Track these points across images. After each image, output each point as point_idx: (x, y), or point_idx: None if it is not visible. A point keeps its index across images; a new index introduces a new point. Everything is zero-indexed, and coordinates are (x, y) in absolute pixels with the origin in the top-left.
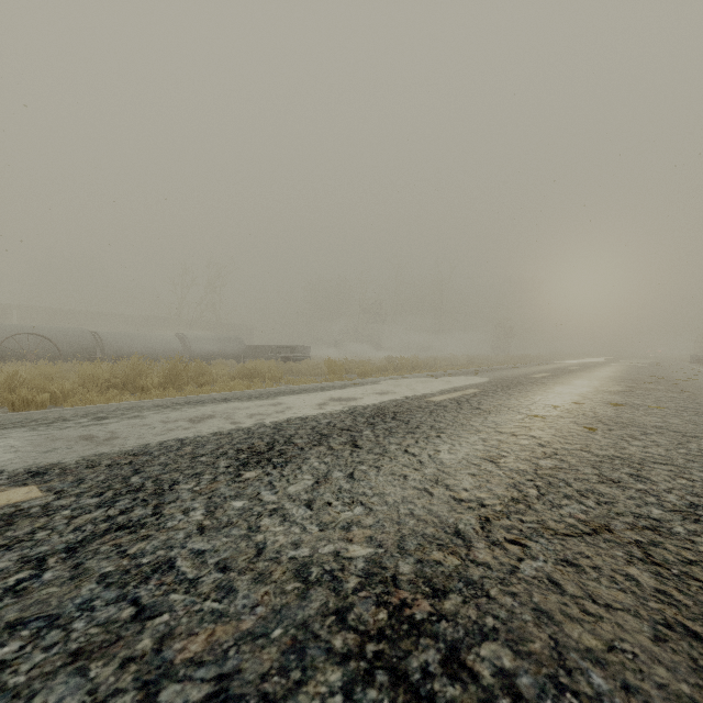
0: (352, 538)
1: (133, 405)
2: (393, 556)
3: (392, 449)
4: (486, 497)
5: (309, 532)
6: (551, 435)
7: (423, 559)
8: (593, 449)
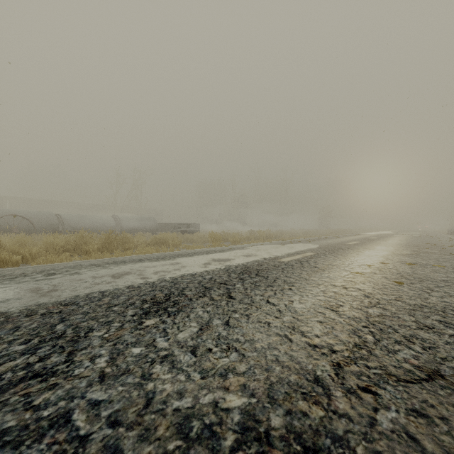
0: (228, 387)
1: (76, 264)
2: (265, 407)
3: (257, 300)
4: (334, 343)
5: (192, 379)
6: (372, 288)
7: (291, 410)
8: (405, 299)
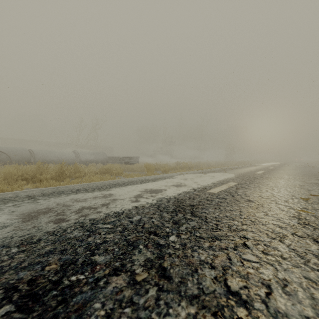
0: None
1: (13, 195)
2: None
3: (209, 282)
4: None
5: None
6: None
7: None
8: None
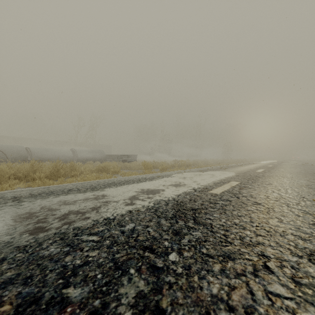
0: None
1: None
2: None
3: None
4: None
5: None
6: None
7: None
8: None
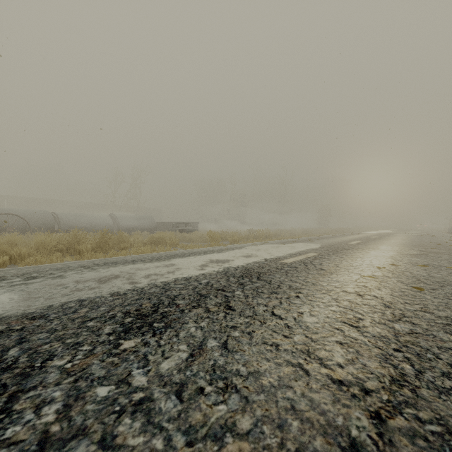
0: None
1: (64, 266)
2: None
3: (261, 311)
4: (364, 376)
5: (173, 447)
6: (390, 295)
7: None
8: (432, 310)
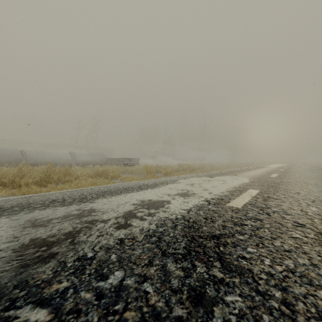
0: None
1: None
2: None
3: None
4: None
5: None
6: None
7: None
8: None
